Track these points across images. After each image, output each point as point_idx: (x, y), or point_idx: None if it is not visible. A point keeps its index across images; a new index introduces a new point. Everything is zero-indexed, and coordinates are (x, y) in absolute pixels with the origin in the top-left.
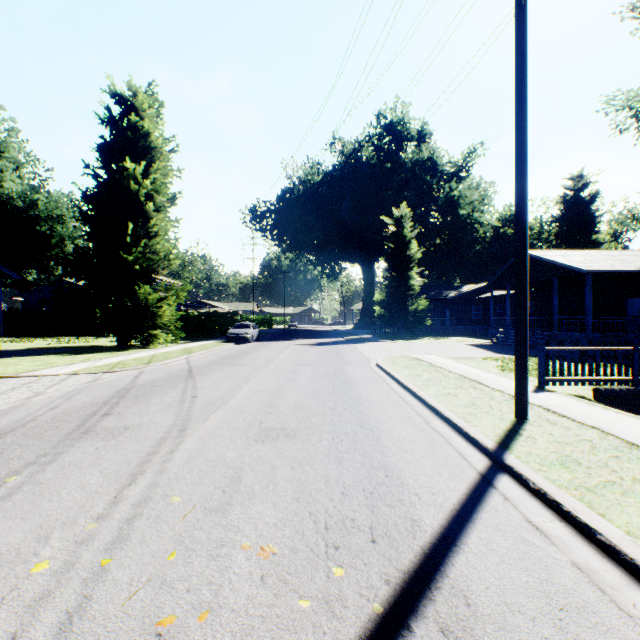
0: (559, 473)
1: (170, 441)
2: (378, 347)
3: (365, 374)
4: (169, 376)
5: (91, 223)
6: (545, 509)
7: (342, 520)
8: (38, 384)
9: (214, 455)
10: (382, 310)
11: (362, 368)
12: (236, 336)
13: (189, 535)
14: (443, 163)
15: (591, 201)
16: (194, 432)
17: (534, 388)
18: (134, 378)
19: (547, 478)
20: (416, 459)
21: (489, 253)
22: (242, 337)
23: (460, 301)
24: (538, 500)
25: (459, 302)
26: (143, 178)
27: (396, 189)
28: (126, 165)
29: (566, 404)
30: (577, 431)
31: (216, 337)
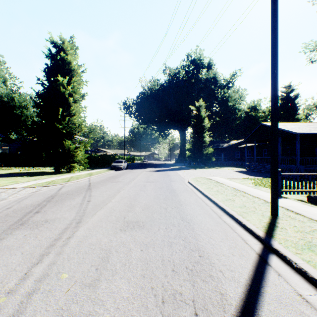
0: (310, 255)
1: (70, 230)
2: (188, 172)
3: (182, 187)
4: (77, 188)
5: (41, 108)
6: (307, 284)
7: (173, 294)
8: (5, 193)
9: (94, 240)
10: (190, 153)
11: (181, 184)
12: (115, 166)
13: (67, 309)
14: (220, 79)
15: (295, 98)
16: (85, 224)
17: None
18: (58, 190)
19: (303, 260)
20: (217, 243)
21: (243, 125)
22: (118, 167)
23: (229, 149)
24: (300, 276)
25: (229, 149)
26: (67, 85)
27: (197, 92)
28: (58, 78)
29: (297, 206)
30: (310, 224)
31: (106, 167)
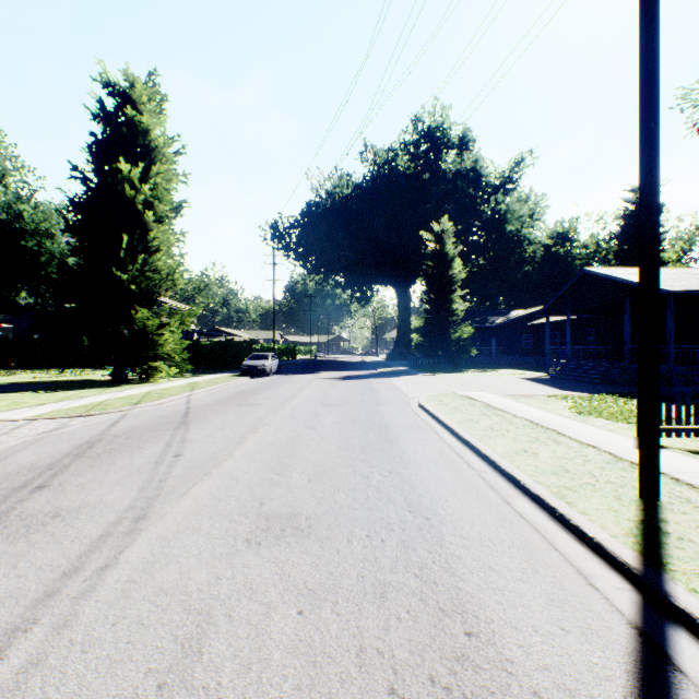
0: None
1: (111, 543)
2: (418, 382)
3: (406, 419)
4: (156, 422)
5: (81, 236)
6: None
7: None
8: None
9: (171, 577)
10: (420, 338)
11: (402, 410)
12: (252, 368)
13: None
14: (488, 173)
15: None
16: (156, 523)
17: (636, 442)
18: (110, 425)
19: None
20: (511, 587)
21: (539, 274)
22: (259, 370)
23: (509, 328)
24: None
25: (507, 329)
26: (142, 183)
27: (435, 202)
28: (120, 167)
29: (697, 470)
30: None
31: (231, 369)
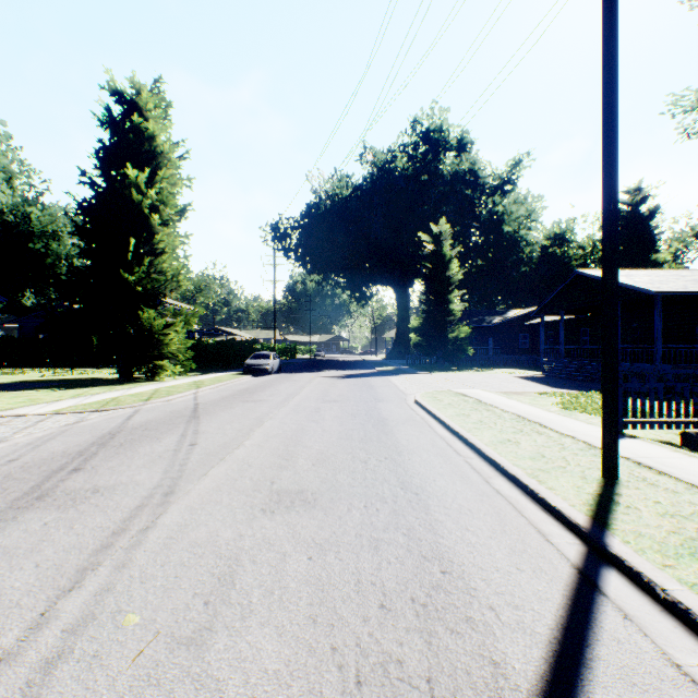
0: (695, 572)
1: (148, 511)
2: (415, 380)
3: (402, 413)
4: (169, 416)
5: (88, 239)
6: (693, 639)
7: (383, 664)
8: (7, 427)
9: (203, 535)
10: (418, 338)
11: (398, 406)
12: (254, 367)
13: None
14: (485, 175)
15: (650, 217)
16: (183, 497)
17: None
18: (126, 419)
19: (682, 581)
20: (482, 542)
21: (536, 275)
22: (261, 368)
23: (505, 328)
24: (676, 620)
25: (504, 329)
26: (148, 188)
27: (433, 204)
28: (127, 172)
29: (659, 455)
30: (691, 497)
31: (233, 368)
